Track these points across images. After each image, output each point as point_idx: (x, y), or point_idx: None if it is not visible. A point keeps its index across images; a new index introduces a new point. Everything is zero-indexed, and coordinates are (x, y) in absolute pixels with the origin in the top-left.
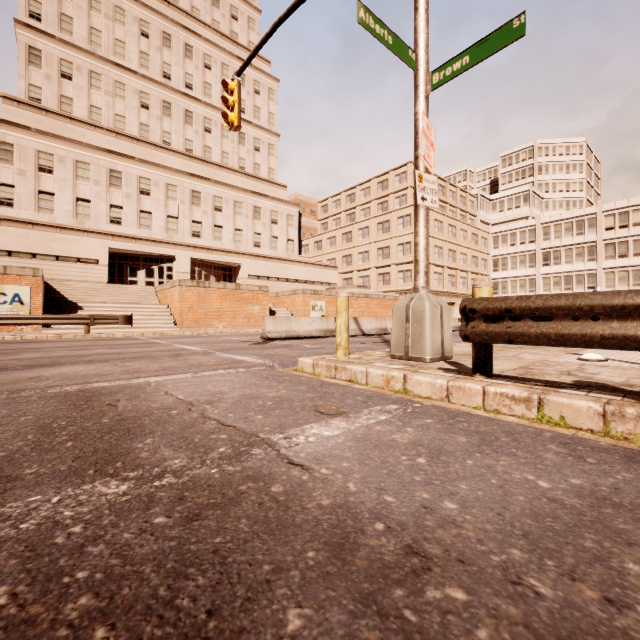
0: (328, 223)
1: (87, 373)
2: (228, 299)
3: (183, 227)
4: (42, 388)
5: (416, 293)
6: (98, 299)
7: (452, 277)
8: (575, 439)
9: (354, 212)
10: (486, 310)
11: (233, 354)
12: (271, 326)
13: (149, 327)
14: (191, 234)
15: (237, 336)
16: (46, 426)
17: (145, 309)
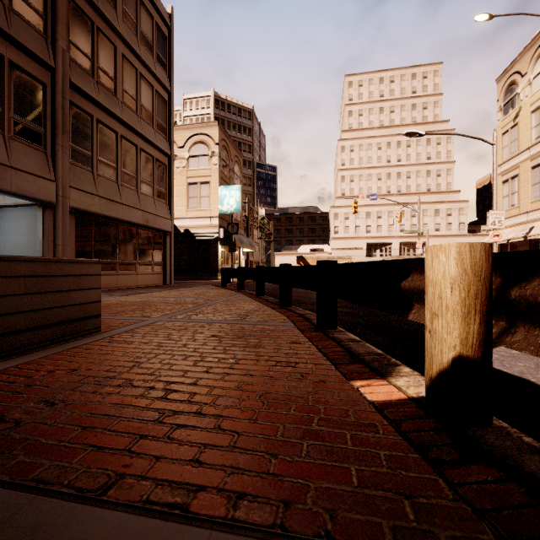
0: None
1: None
2: None
3: (395, 228)
4: None
5: None
6: None
7: None
8: None
9: None
10: None
11: None
12: None
13: None
14: (399, 231)
15: None
16: None
17: None
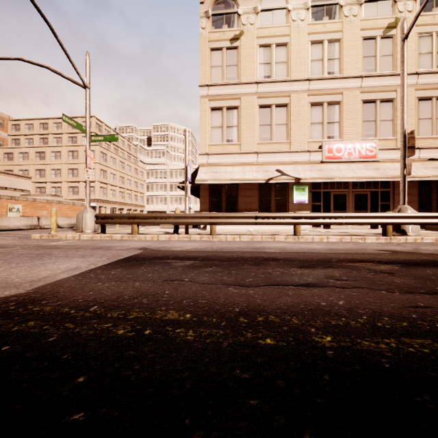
0: (20, 140)
1: None
2: None
3: None
4: None
5: (86, 210)
6: None
7: (122, 193)
8: (112, 240)
9: (47, 137)
10: (101, 216)
11: None
12: None
13: None
14: None
15: None
16: None
17: None
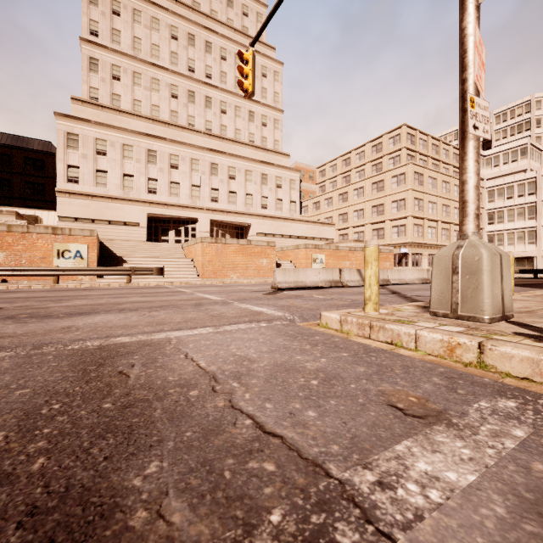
0: (325, 186)
1: (115, 324)
2: (241, 253)
3: (204, 194)
4: (65, 342)
5: (464, 240)
6: (138, 254)
7: (446, 231)
8: None
9: (349, 174)
10: None
11: (250, 304)
12: (281, 277)
13: (177, 277)
14: (210, 199)
15: (249, 286)
16: (33, 412)
17: (174, 262)
